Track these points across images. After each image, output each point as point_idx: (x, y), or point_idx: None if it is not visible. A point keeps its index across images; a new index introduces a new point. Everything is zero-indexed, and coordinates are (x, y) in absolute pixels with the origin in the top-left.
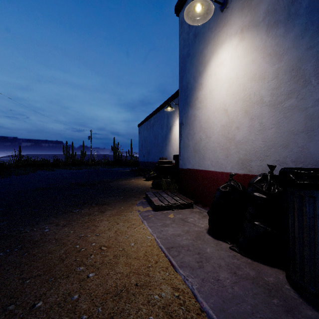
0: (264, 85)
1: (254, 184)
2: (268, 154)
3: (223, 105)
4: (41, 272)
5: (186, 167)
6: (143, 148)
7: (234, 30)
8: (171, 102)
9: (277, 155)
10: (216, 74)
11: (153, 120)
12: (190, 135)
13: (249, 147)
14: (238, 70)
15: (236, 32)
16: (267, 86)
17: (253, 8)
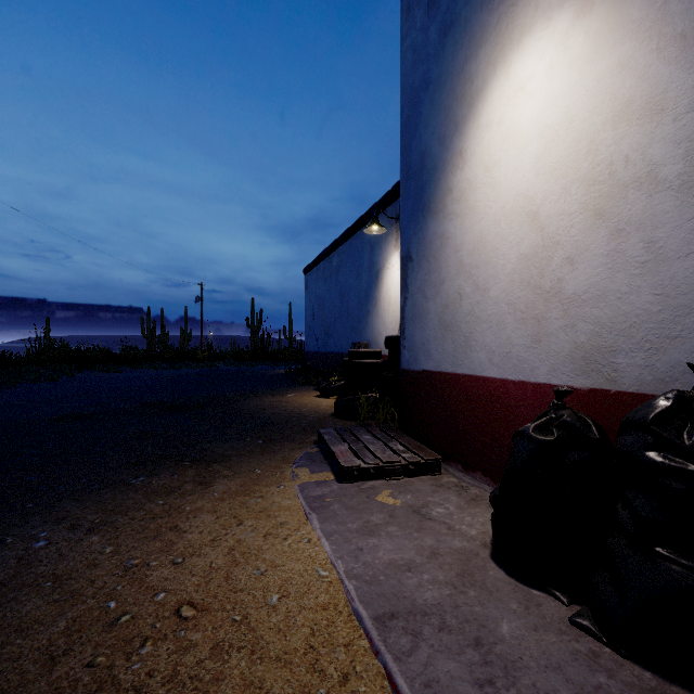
0: (661, 131)
1: (650, 424)
2: (675, 332)
3: (525, 202)
4: None
5: (420, 367)
6: (315, 322)
7: None
8: (380, 215)
9: None
10: (504, 119)
11: (337, 257)
12: (431, 287)
13: (610, 314)
14: (571, 98)
15: None
16: (674, 133)
17: None
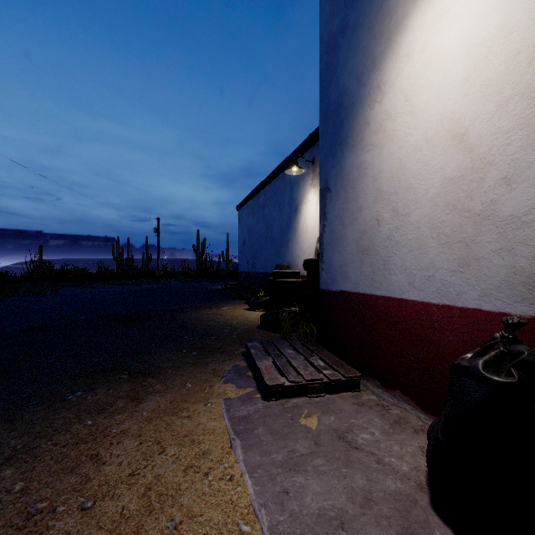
0: None
1: None
2: None
3: (451, 125)
4: None
5: (338, 288)
6: (246, 248)
7: None
8: (298, 160)
9: None
10: (426, 46)
11: (263, 196)
12: (349, 214)
13: None
14: (507, 9)
15: None
16: None
17: None
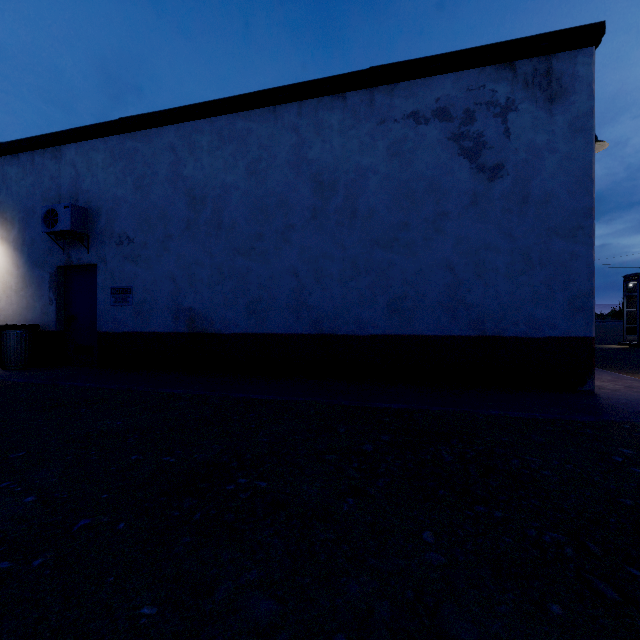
0: (13, 280)
1: None
2: (15, 318)
3: None
4: None
5: None
6: None
7: None
8: None
9: (18, 319)
10: None
11: None
12: None
13: (7, 314)
14: (0, 262)
15: None
16: (15, 281)
17: (8, 231)
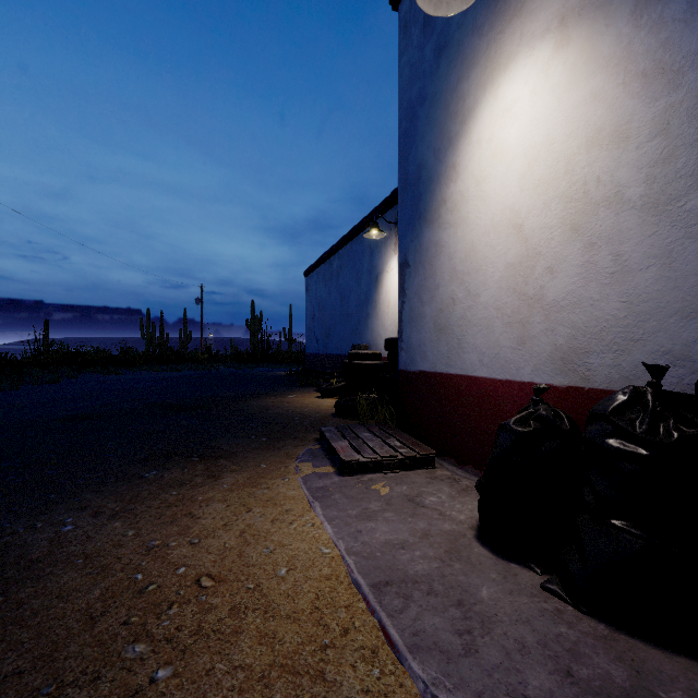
0: (626, 157)
1: (609, 415)
2: (638, 335)
3: (512, 215)
4: (26, 662)
5: (417, 368)
6: (315, 325)
7: (541, 24)
8: (379, 220)
9: (666, 339)
10: (493, 138)
11: (338, 260)
12: (427, 292)
13: (584, 319)
14: (551, 122)
15: (547, 28)
16: (636, 159)
17: None
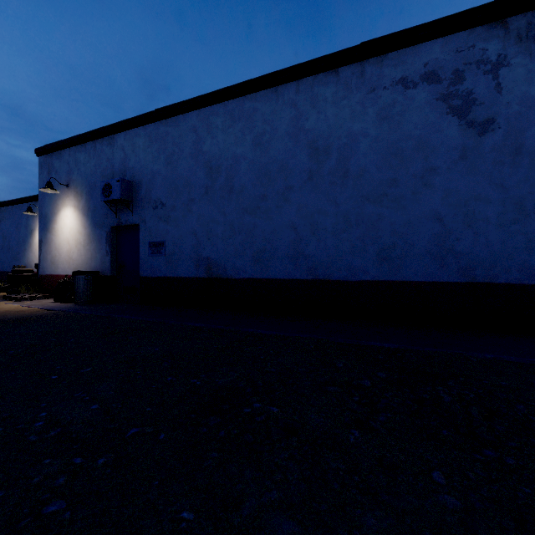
0: (82, 237)
1: (71, 277)
2: (83, 266)
3: (68, 239)
4: None
5: (46, 274)
6: None
7: (72, 204)
8: (33, 203)
9: (85, 266)
10: (64, 220)
11: (0, 213)
12: (49, 251)
13: (78, 263)
14: (74, 224)
15: (73, 206)
16: (83, 238)
17: (79, 201)
